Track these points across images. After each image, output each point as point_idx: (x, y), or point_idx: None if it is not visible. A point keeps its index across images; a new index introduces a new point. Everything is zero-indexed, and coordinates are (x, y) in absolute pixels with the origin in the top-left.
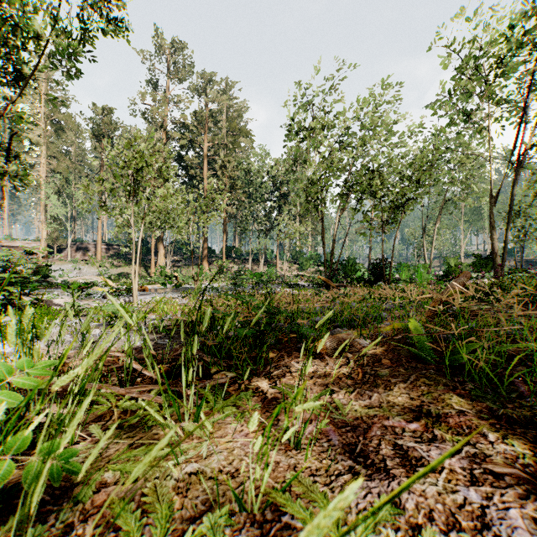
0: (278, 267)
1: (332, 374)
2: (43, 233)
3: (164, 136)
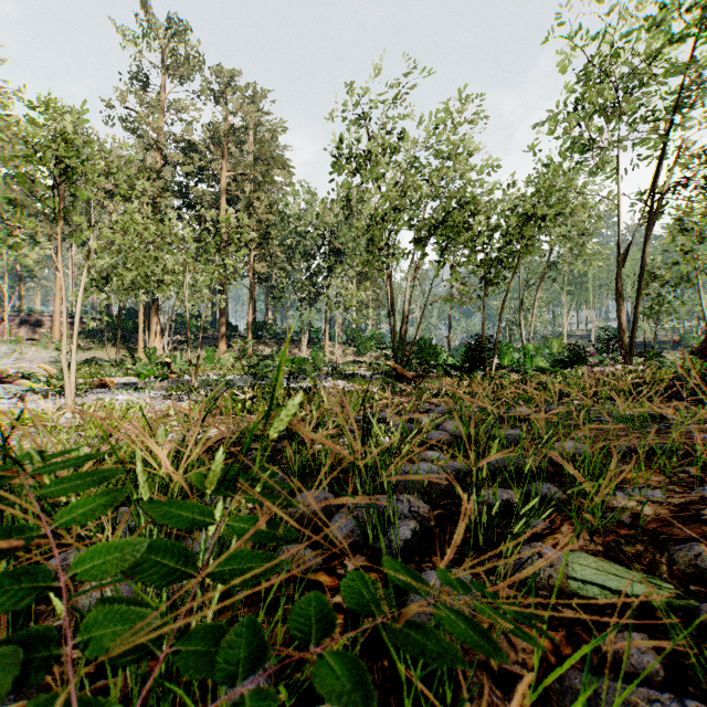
0: (328, 350)
1: None
2: None
3: (160, 158)
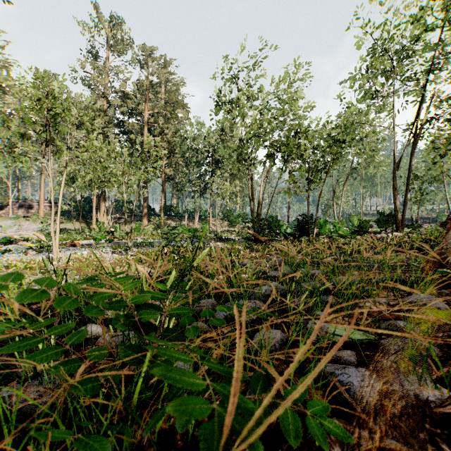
0: (211, 223)
1: None
2: None
3: (106, 102)
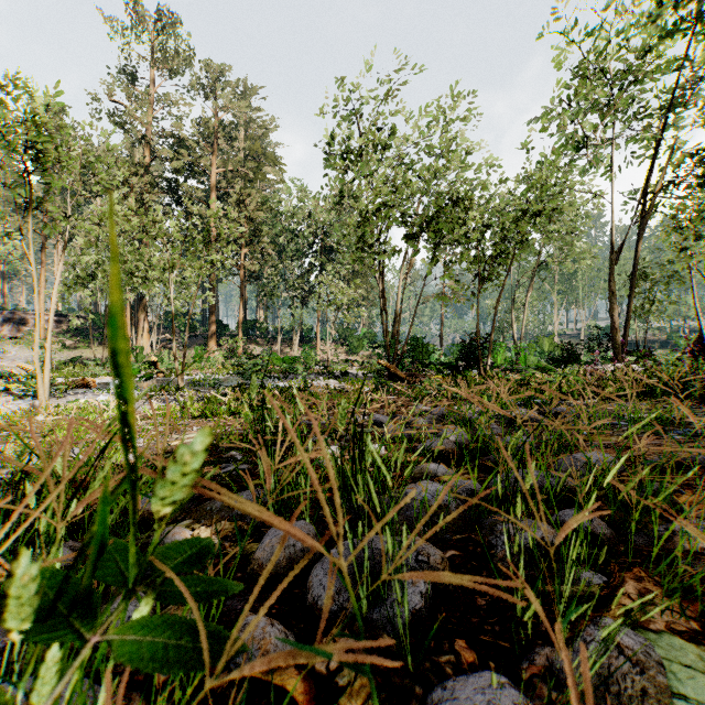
0: (320, 349)
1: None
2: None
3: (149, 153)
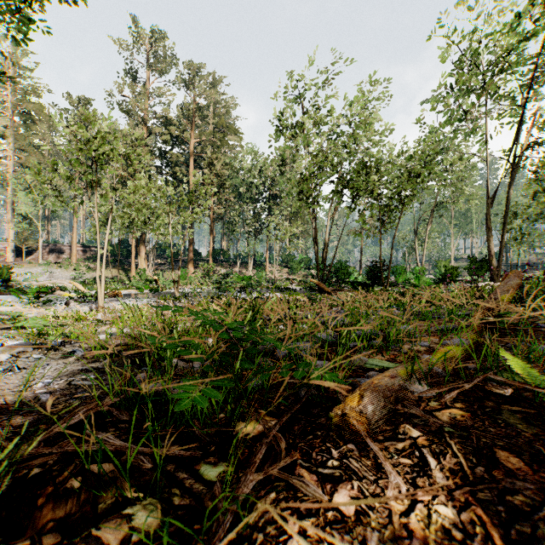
0: (268, 270)
1: (417, 536)
2: (10, 233)
3: (146, 130)
